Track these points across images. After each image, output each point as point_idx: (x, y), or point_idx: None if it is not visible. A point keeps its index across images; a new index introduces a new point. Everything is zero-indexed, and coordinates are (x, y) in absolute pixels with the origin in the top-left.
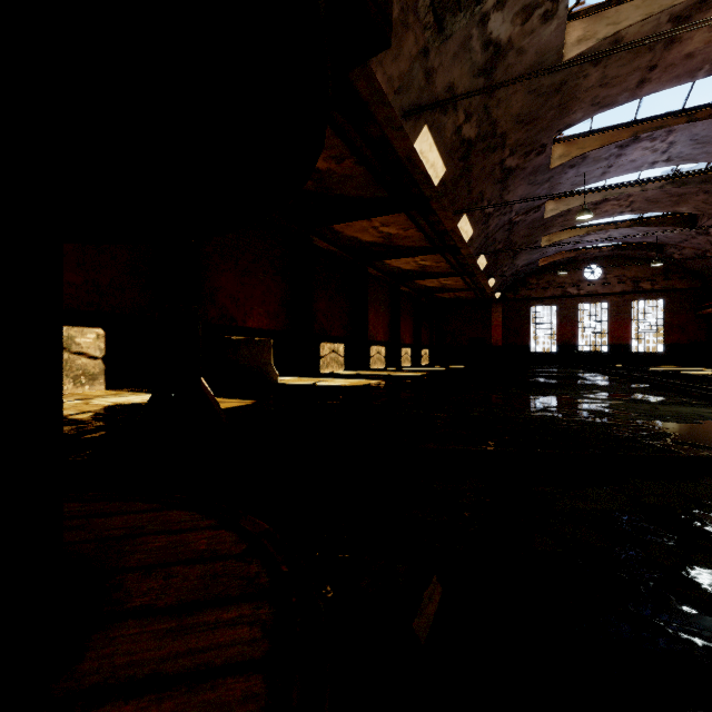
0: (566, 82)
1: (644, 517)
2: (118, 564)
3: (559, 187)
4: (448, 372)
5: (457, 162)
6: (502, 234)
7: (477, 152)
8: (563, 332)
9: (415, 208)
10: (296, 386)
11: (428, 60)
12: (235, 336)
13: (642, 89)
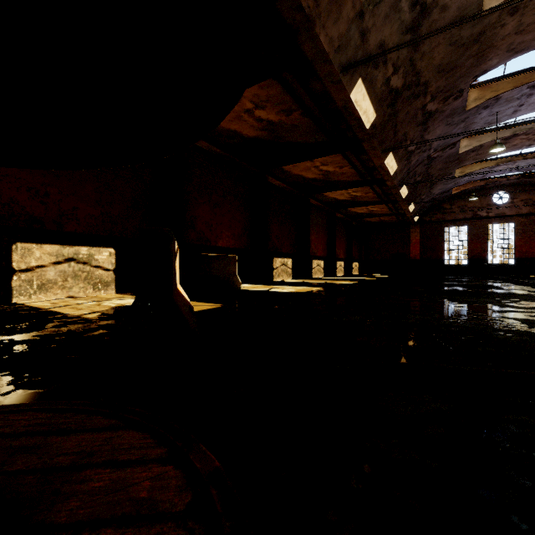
0: (484, 33)
1: None
2: (47, 516)
3: (473, 126)
4: (376, 281)
5: (386, 109)
6: (421, 168)
7: (403, 100)
8: (473, 247)
9: (349, 149)
10: (254, 292)
11: (363, 22)
12: (209, 253)
13: None
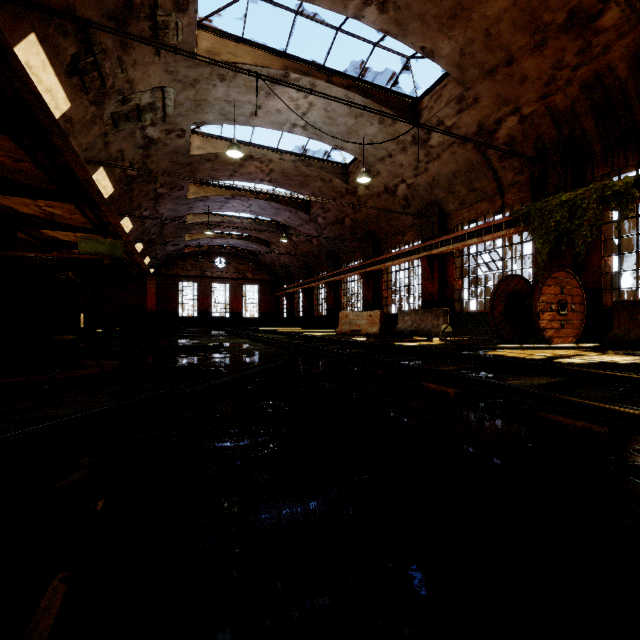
0: (193, 163)
1: (186, 354)
2: None
3: (194, 209)
4: None
5: (123, 186)
6: (156, 229)
7: (138, 182)
8: (202, 302)
9: (85, 205)
10: None
11: (107, 138)
12: None
13: (232, 178)
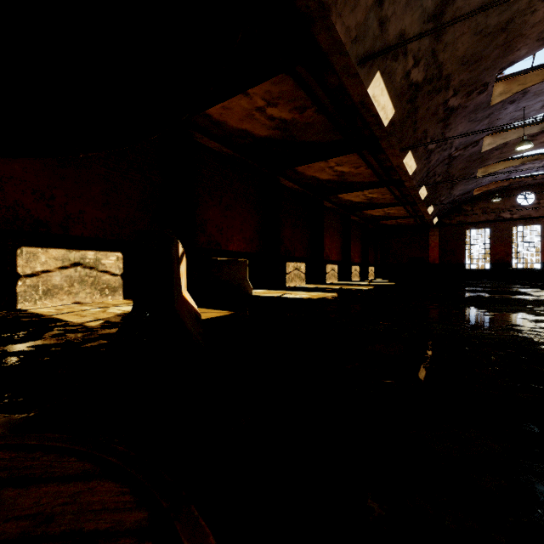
0: (513, 20)
1: None
2: None
3: (497, 122)
4: (393, 286)
5: (405, 105)
6: (441, 167)
7: (423, 95)
8: (496, 251)
9: (366, 148)
10: (266, 298)
11: (382, 10)
12: (219, 257)
13: None
